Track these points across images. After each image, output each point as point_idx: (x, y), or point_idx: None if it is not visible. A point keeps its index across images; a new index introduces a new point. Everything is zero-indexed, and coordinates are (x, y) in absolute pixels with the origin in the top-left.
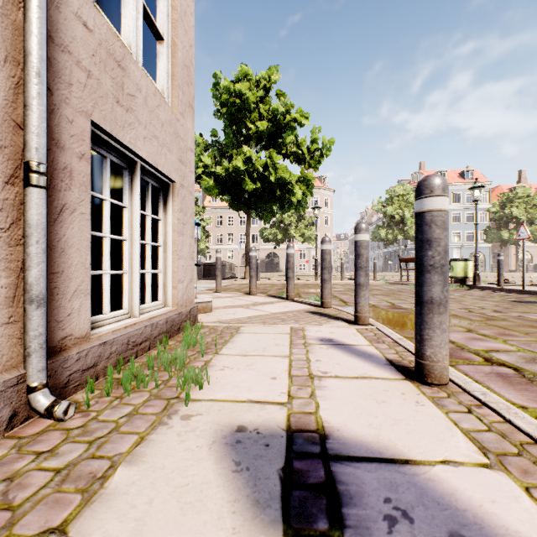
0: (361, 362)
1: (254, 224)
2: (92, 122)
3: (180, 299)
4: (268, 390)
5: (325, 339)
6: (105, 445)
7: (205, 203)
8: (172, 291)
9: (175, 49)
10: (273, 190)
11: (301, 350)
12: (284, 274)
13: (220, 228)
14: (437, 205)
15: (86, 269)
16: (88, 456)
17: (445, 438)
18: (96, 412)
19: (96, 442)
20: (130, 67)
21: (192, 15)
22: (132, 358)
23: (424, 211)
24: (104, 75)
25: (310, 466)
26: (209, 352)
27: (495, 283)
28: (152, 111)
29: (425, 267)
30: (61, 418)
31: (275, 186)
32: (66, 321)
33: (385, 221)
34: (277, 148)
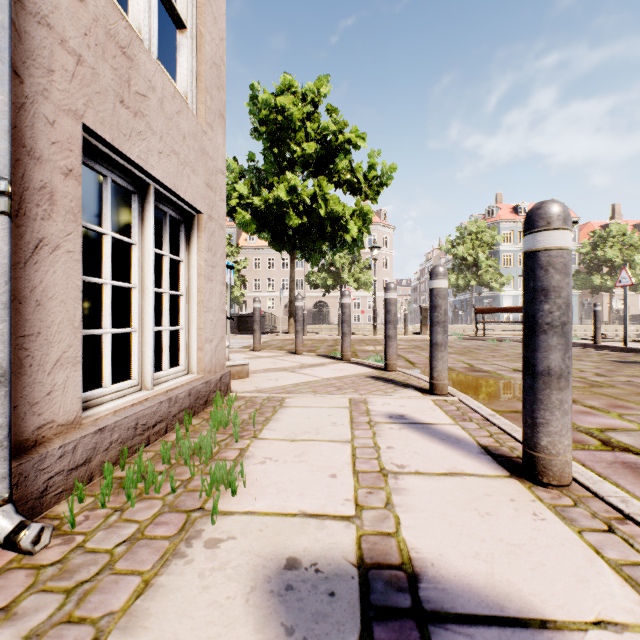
0: (447, 450)
1: (299, 267)
2: (85, 127)
3: (208, 364)
4: (327, 496)
5: (395, 415)
6: (89, 597)
7: (241, 242)
8: (197, 353)
9: (202, 42)
10: (323, 226)
11: (366, 432)
12: (334, 327)
13: (258, 272)
14: (556, 242)
15: (75, 329)
16: (61, 619)
17: (590, 578)
18: (83, 535)
19: (78, 591)
20: (139, 57)
21: (223, 0)
22: (141, 449)
23: (539, 249)
24: (102, 64)
25: (400, 634)
26: (245, 436)
27: (589, 338)
28: (170, 118)
29: (540, 325)
30: (29, 550)
31: (325, 221)
32: (44, 403)
33: (455, 264)
34: (327, 175)
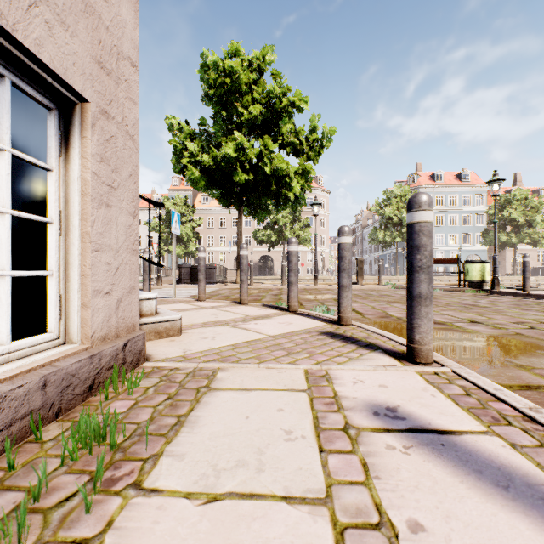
0: None
1: (247, 226)
2: None
3: (101, 327)
4: None
5: (381, 409)
6: None
7: (196, 203)
8: (80, 312)
9: None
10: (268, 184)
11: (349, 461)
12: (278, 278)
13: (211, 230)
14: None
15: None
16: None
17: None
18: None
19: None
20: None
21: None
22: None
23: None
24: None
25: None
26: (118, 481)
27: (515, 287)
28: None
29: None
30: None
31: (270, 179)
32: None
33: (383, 223)
34: (272, 136)
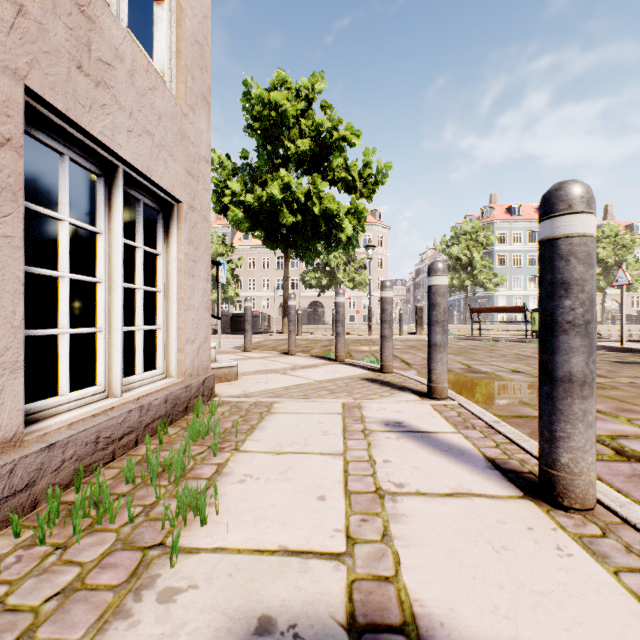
0: (450, 464)
1: (294, 267)
2: (29, 91)
3: (189, 367)
4: (314, 525)
5: (391, 422)
6: None
7: (235, 241)
8: (177, 355)
9: (182, 16)
10: (318, 225)
11: (360, 442)
12: (329, 327)
13: (252, 272)
14: (579, 228)
15: (15, 329)
16: None
17: None
18: (7, 585)
19: None
20: (103, 19)
21: None
22: (98, 468)
23: (558, 236)
24: (52, 20)
25: None
26: (225, 448)
27: None
28: (142, 93)
29: (559, 324)
30: None
31: (320, 220)
32: None
33: (450, 264)
34: (322, 172)
